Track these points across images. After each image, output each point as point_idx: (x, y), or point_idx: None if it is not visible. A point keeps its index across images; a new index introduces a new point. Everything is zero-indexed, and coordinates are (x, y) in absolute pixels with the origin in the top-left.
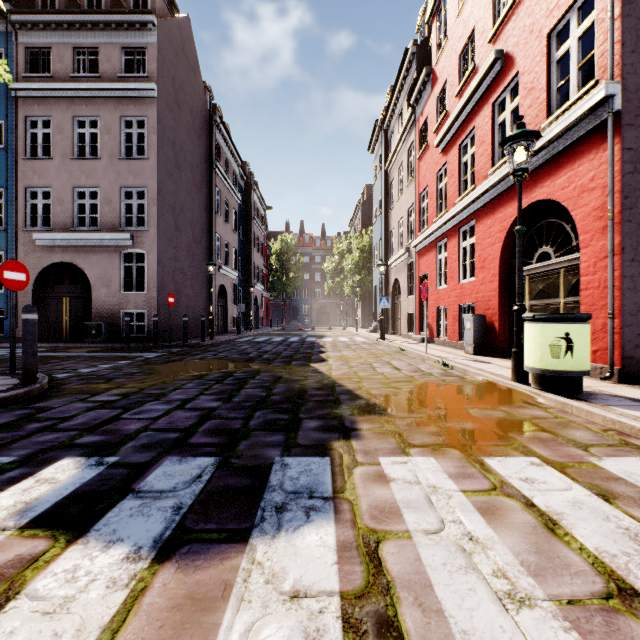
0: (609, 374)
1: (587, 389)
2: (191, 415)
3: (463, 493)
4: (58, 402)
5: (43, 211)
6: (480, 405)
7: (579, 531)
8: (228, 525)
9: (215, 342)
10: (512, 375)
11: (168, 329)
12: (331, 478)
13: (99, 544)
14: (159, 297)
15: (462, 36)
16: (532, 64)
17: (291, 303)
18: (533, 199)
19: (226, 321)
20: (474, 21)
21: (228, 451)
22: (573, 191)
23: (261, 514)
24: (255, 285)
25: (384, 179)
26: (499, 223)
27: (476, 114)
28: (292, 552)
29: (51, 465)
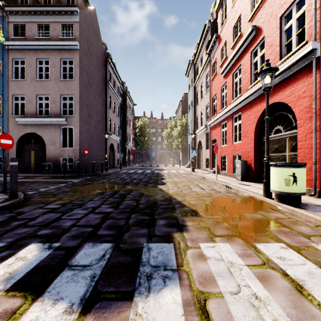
0: (313, 193)
1: (303, 201)
2: (98, 217)
3: (248, 267)
4: (28, 209)
5: (21, 107)
6: (248, 210)
7: (315, 292)
8: (121, 288)
9: (108, 173)
10: (263, 193)
11: (84, 166)
12: (175, 257)
13: (50, 301)
14: (80, 150)
15: (234, 18)
16: (272, 32)
17: (146, 152)
18: (272, 102)
19: (114, 162)
20: (241, 10)
21: (118, 239)
22: (294, 98)
23: (139, 281)
24: (128, 143)
25: (193, 90)
26: (254, 113)
27: (242, 58)
28: (158, 307)
29: (24, 248)
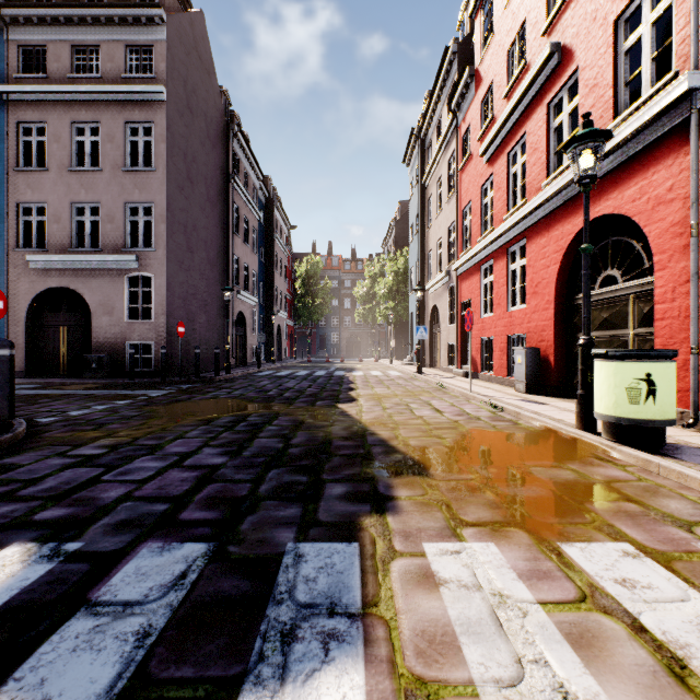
0: (693, 421)
1: (669, 440)
2: (188, 476)
3: (542, 606)
4: (30, 457)
5: (37, 229)
6: (543, 461)
7: None
8: (210, 669)
9: (231, 377)
10: (577, 422)
11: (179, 362)
12: (360, 579)
13: None
14: (168, 326)
15: (511, 29)
16: (595, 57)
17: (318, 332)
18: (596, 214)
19: (245, 352)
20: (525, 11)
21: (227, 533)
22: (646, 203)
23: (260, 647)
24: (278, 312)
25: (421, 194)
26: (555, 242)
27: (527, 118)
28: None
29: None
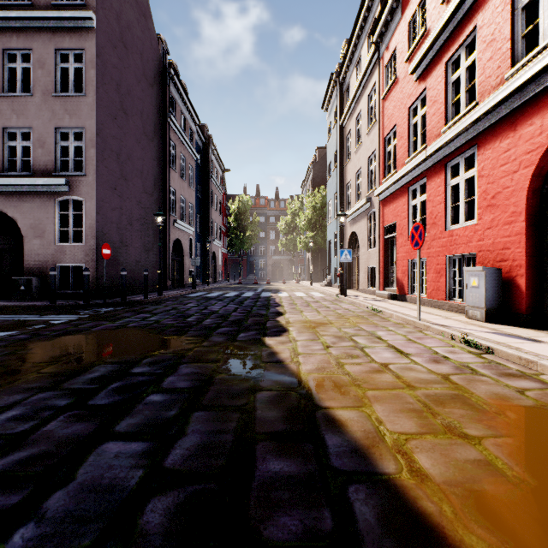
0: None
1: None
2: None
3: None
4: None
5: None
6: None
7: None
8: None
9: (162, 298)
10: None
11: (111, 284)
12: None
13: None
14: (98, 249)
15: None
16: None
17: (248, 259)
18: None
19: (182, 275)
20: None
21: None
22: None
23: None
24: (213, 241)
25: (339, 133)
26: (527, 140)
27: (478, 9)
28: None
29: None
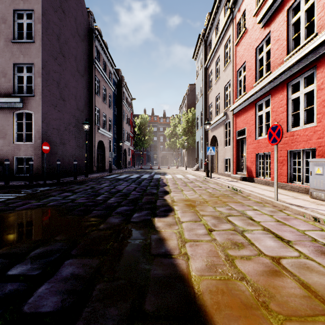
0: None
1: None
2: None
3: None
4: None
5: None
6: None
7: None
8: None
9: (87, 179)
10: None
11: (53, 170)
12: None
13: None
14: None
15: None
16: None
17: (147, 153)
18: None
19: (104, 163)
20: None
21: None
22: None
23: None
24: (124, 142)
25: (204, 72)
26: None
27: None
28: None
29: None
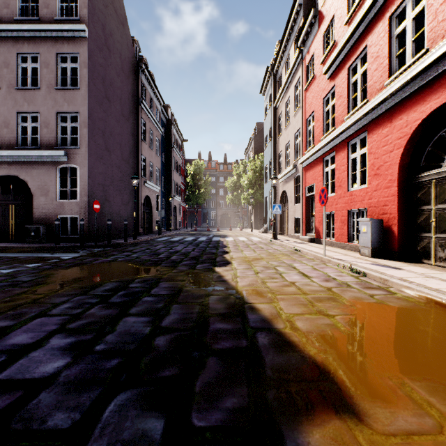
0: None
1: None
2: None
3: None
4: None
5: None
6: None
7: None
8: None
9: (137, 241)
10: None
11: (98, 231)
12: None
13: None
14: (89, 204)
15: None
16: None
17: (202, 211)
18: None
19: (151, 224)
20: None
21: None
22: None
23: None
24: (174, 197)
25: (273, 113)
26: (398, 130)
27: (369, 33)
28: None
29: None
